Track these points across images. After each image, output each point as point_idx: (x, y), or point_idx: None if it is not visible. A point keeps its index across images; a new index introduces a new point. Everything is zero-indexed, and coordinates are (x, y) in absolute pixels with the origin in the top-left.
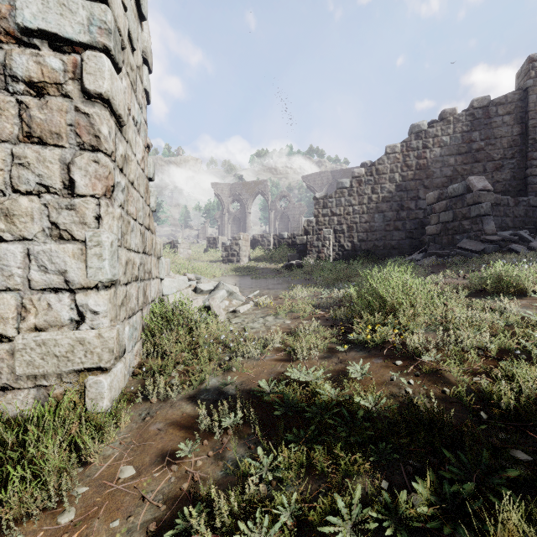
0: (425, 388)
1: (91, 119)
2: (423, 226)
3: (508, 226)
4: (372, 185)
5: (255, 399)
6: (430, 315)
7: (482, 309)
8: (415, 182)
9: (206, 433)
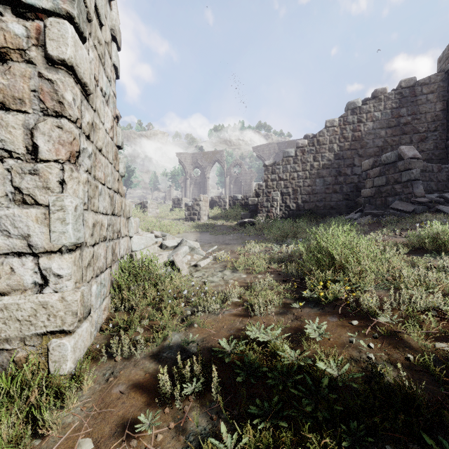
0: (387, 353)
1: (54, 85)
2: (358, 190)
3: (433, 189)
4: (313, 154)
5: (216, 359)
6: (377, 273)
7: (425, 267)
8: (351, 151)
9: (168, 398)
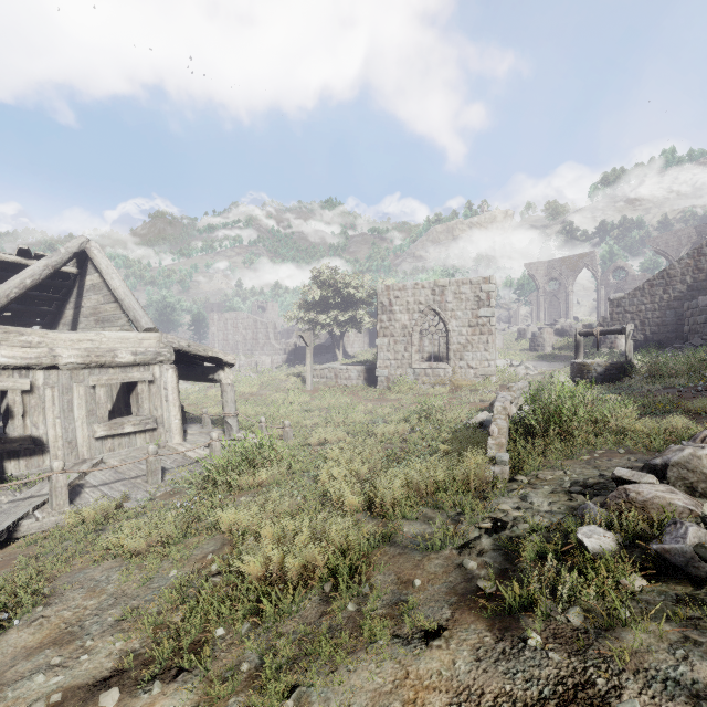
0: None
1: (491, 329)
2: None
3: None
4: (663, 287)
5: None
6: None
7: None
8: (706, 283)
9: None
